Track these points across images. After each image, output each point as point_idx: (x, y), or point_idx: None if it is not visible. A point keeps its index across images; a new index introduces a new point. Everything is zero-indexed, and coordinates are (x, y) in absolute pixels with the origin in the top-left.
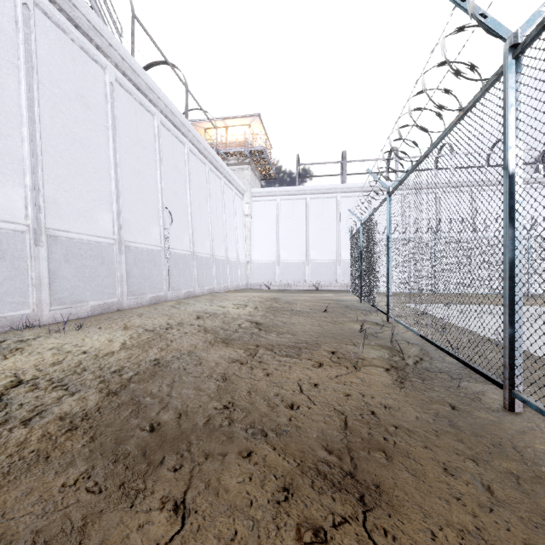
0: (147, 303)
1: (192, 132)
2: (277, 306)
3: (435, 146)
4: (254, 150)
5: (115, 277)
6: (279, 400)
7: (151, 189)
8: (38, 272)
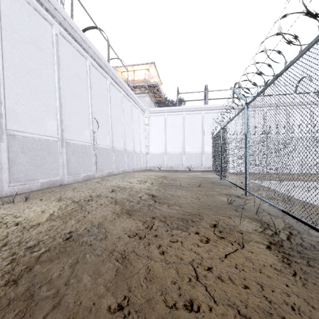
0: (81, 180)
1: (111, 71)
2: (166, 182)
3: (300, 56)
4: (151, 84)
5: (58, 163)
6: (177, 295)
7: (84, 106)
8: None
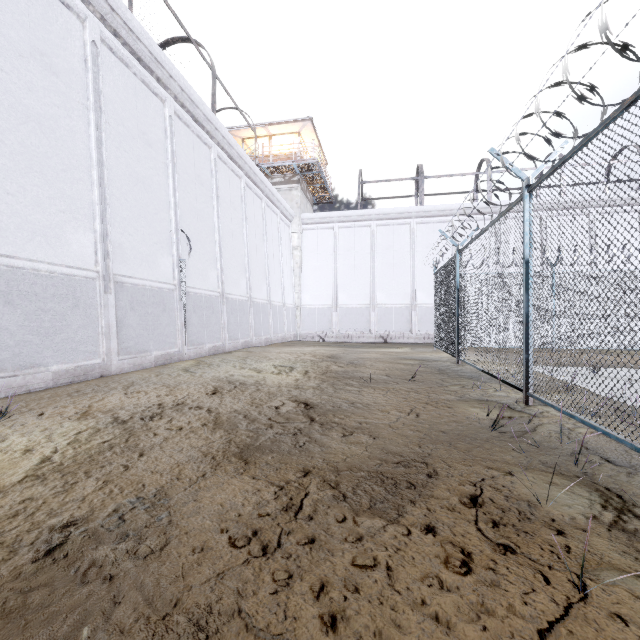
0: (151, 364)
1: (220, 131)
2: (337, 371)
3: None
4: (304, 164)
5: (97, 327)
6: None
7: (159, 203)
8: None
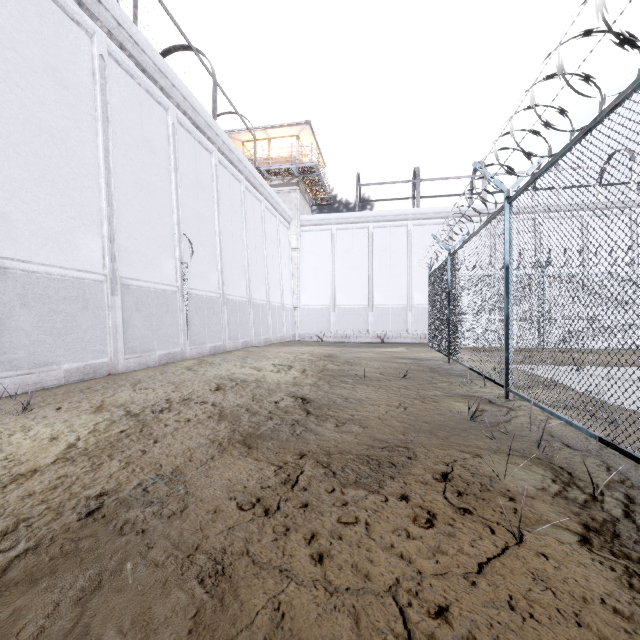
0: (155, 363)
1: (221, 137)
2: (333, 369)
3: None
4: (303, 166)
5: (105, 327)
6: None
7: (162, 208)
8: None
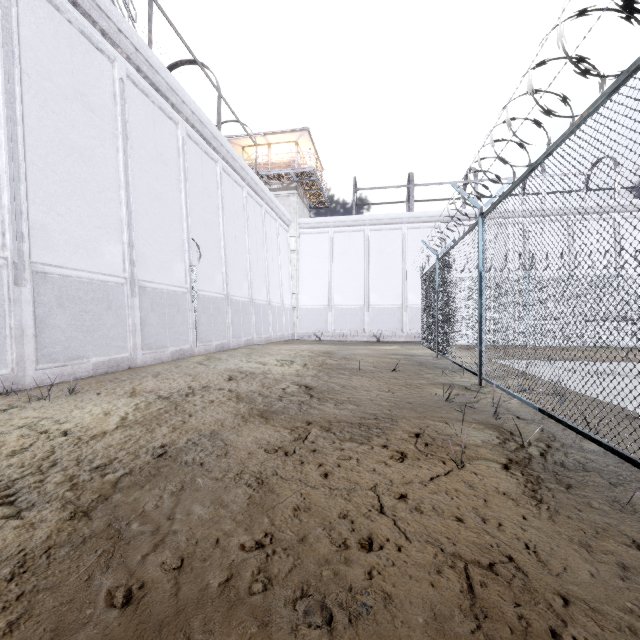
0: (168, 359)
1: (225, 147)
2: (331, 363)
3: (567, 136)
4: (301, 172)
5: (126, 326)
6: (348, 530)
7: (173, 216)
8: (20, 320)
